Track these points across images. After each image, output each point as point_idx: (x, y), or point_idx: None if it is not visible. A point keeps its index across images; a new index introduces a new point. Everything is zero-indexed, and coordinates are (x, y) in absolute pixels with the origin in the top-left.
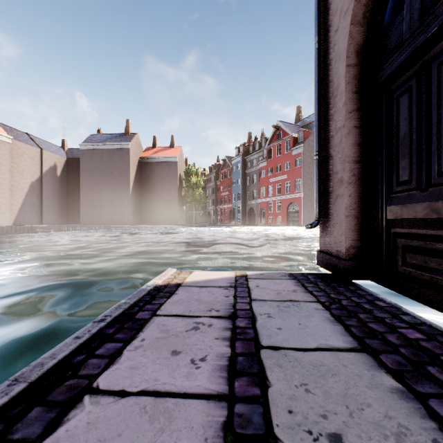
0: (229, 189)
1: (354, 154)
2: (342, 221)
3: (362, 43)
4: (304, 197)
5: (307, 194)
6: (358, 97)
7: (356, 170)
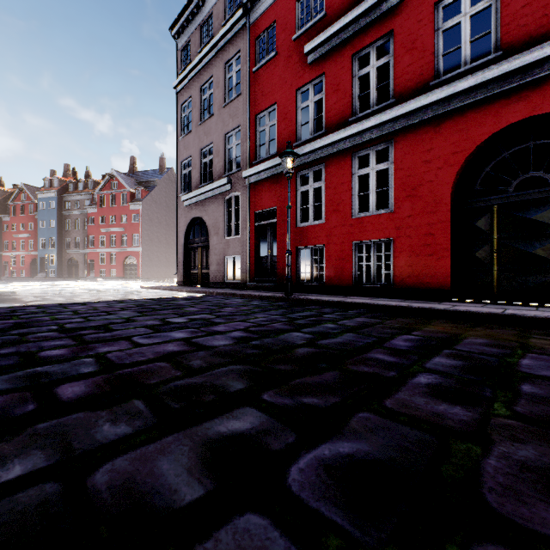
0: (31, 230)
1: (185, 259)
2: (183, 273)
3: (187, 238)
4: (143, 252)
5: (145, 249)
6: (186, 248)
7: (186, 263)
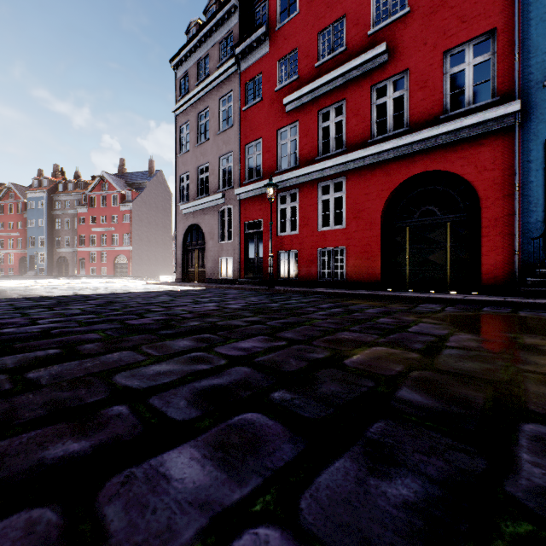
0: (19, 229)
1: (183, 259)
2: (182, 271)
3: (185, 241)
4: (133, 251)
5: (136, 248)
6: (184, 249)
7: (184, 262)
